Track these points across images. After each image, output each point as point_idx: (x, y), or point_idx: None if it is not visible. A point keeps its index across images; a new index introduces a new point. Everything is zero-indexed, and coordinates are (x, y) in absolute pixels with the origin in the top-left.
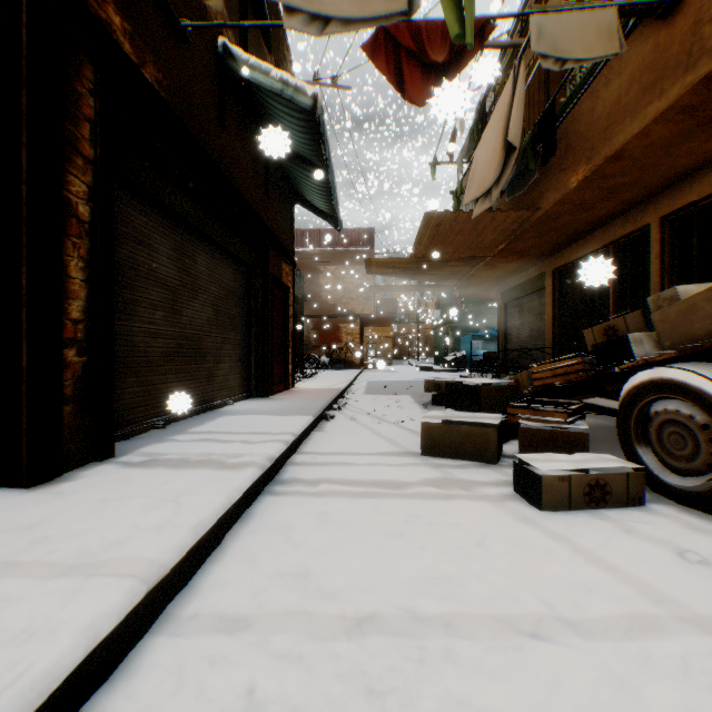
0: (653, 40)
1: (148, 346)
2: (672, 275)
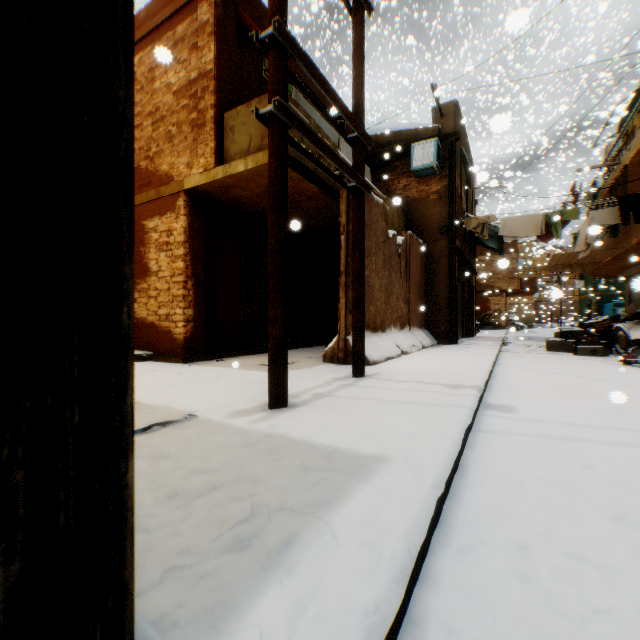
0: None
1: None
2: None
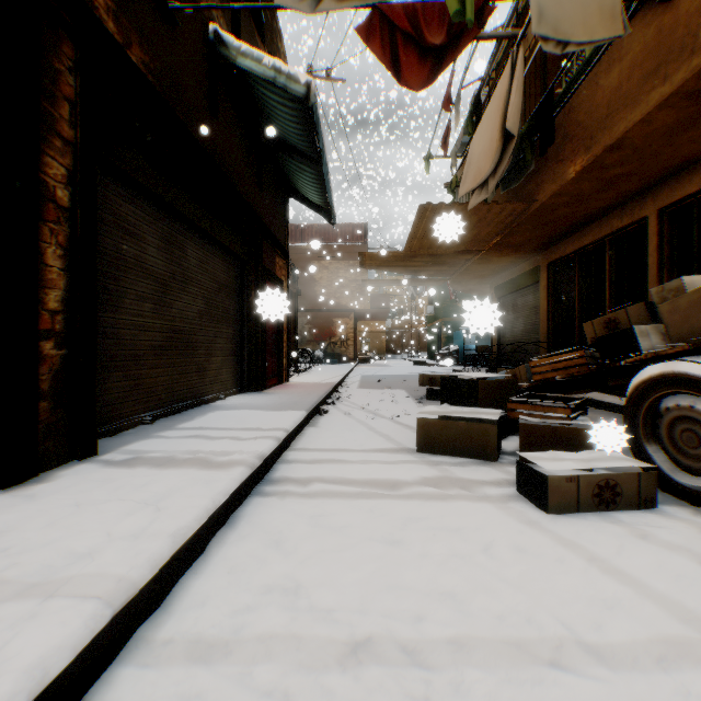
0: (656, 24)
1: (135, 339)
2: (671, 267)
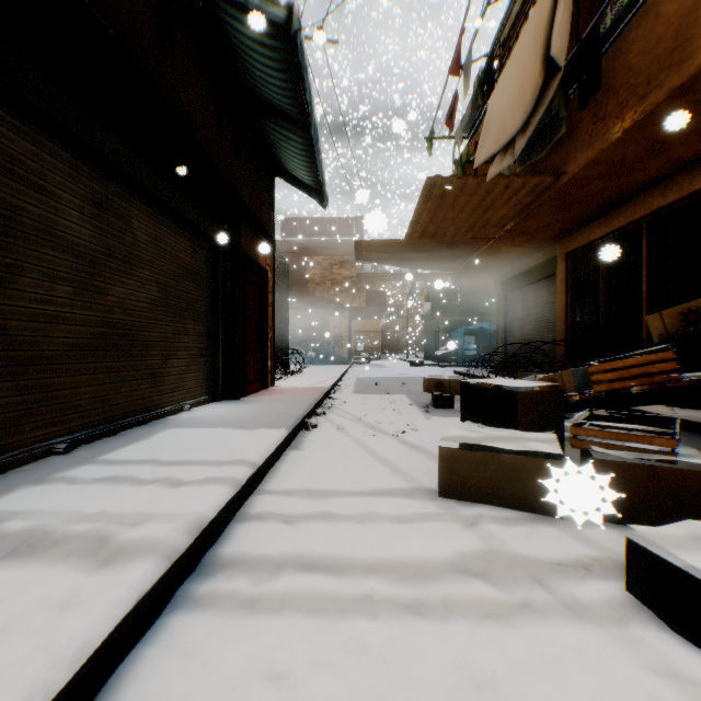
0: None
1: (40, 335)
2: None
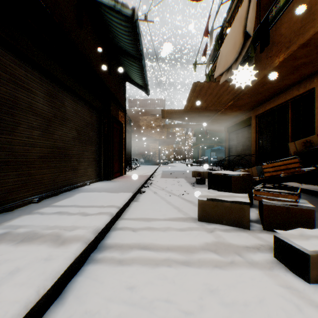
0: None
1: (27, 152)
2: None
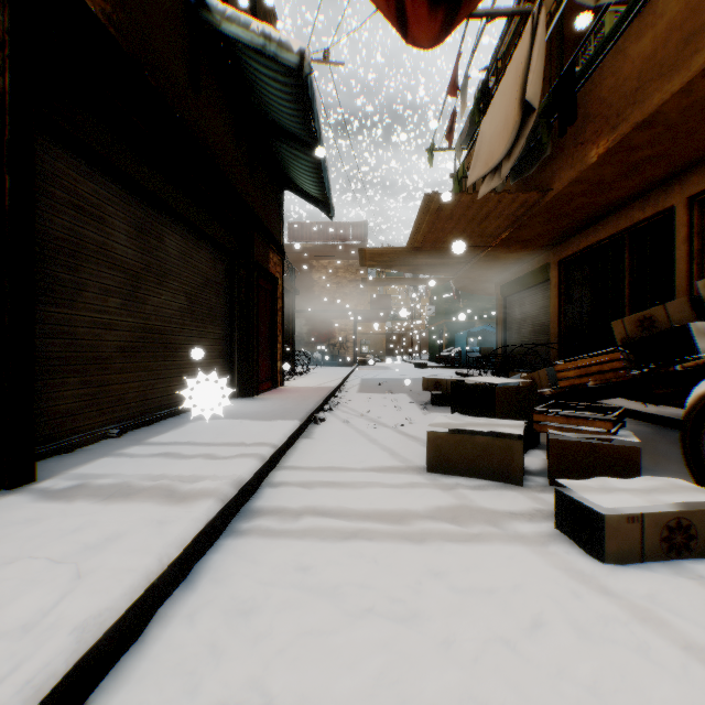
0: None
1: (98, 339)
2: (701, 261)
